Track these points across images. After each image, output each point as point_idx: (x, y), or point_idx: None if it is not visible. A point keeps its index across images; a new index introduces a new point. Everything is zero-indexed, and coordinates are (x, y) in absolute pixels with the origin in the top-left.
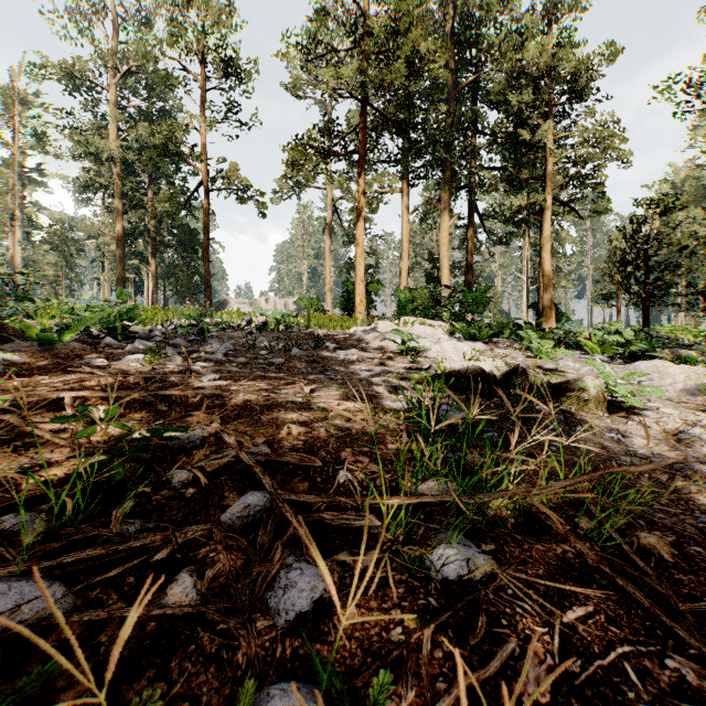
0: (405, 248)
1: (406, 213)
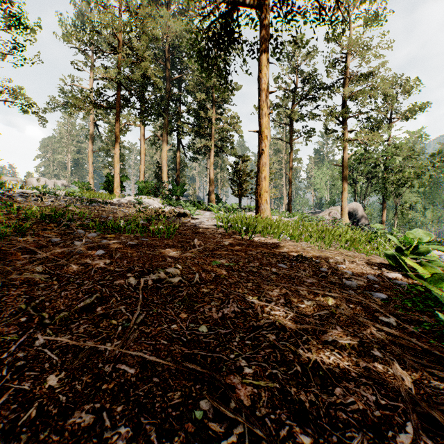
0: (143, 158)
1: (143, 138)
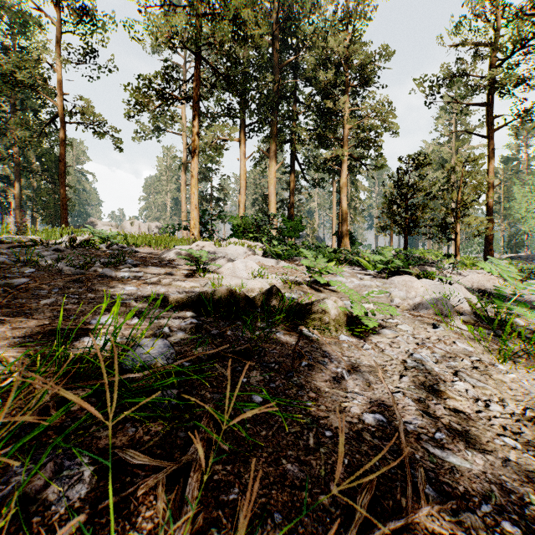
0: (242, 185)
1: (243, 158)
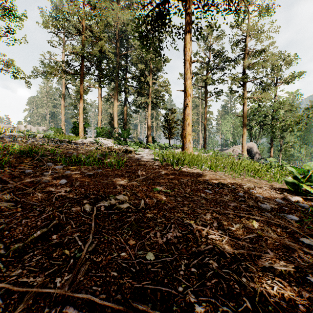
0: (100, 111)
1: (100, 97)
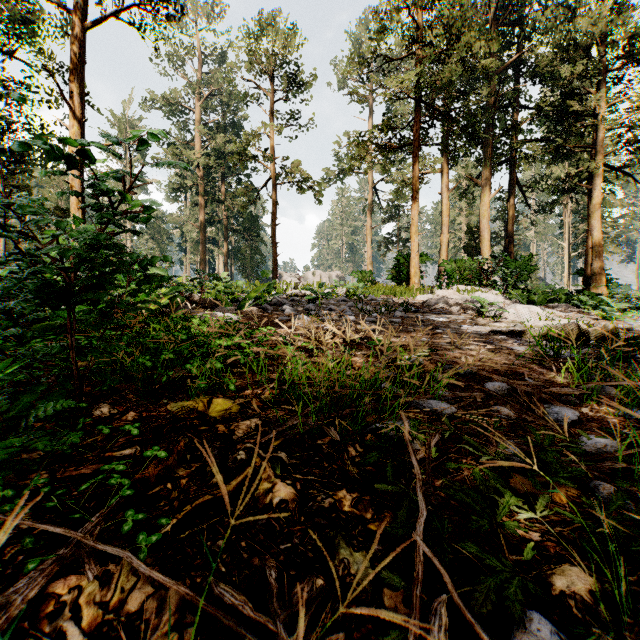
0: (445, 223)
1: (446, 190)
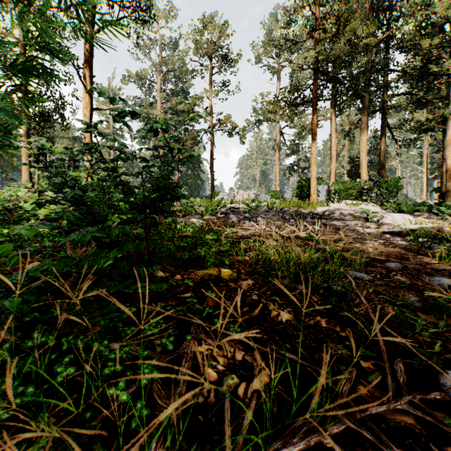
0: (333, 155)
1: (334, 132)
